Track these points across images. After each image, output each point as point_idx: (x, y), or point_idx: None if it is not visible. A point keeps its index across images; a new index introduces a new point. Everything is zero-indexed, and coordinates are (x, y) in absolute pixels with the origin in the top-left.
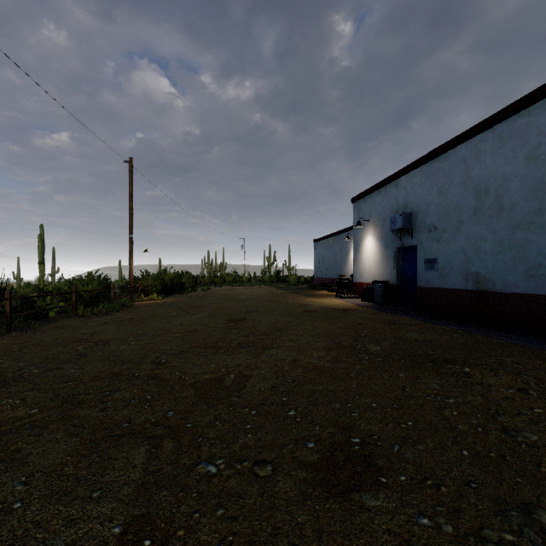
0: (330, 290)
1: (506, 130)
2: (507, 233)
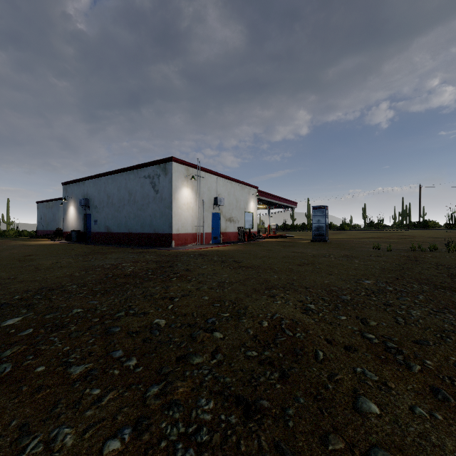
0: (49, 238)
1: (114, 178)
2: (114, 212)
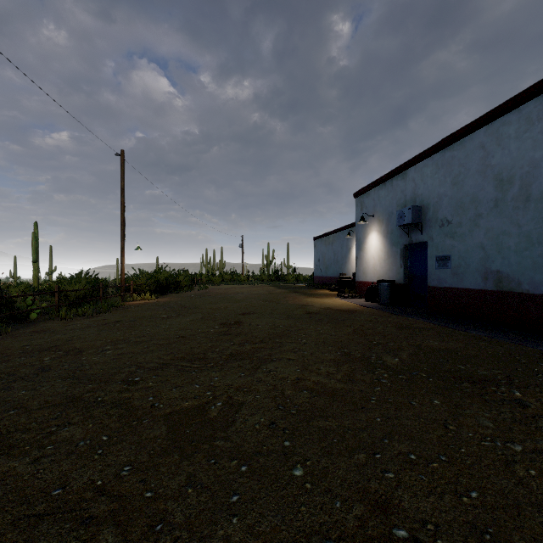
0: (331, 289)
1: (534, 110)
2: (535, 226)
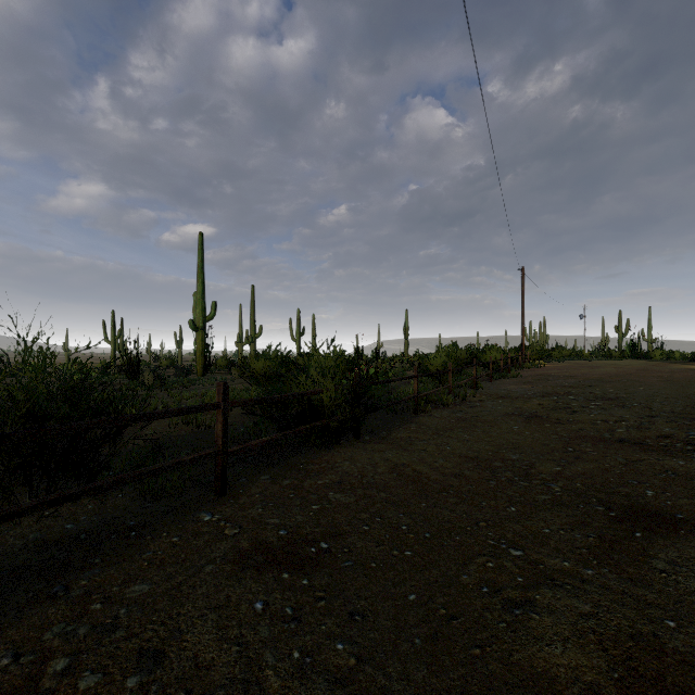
0: None
1: None
2: None
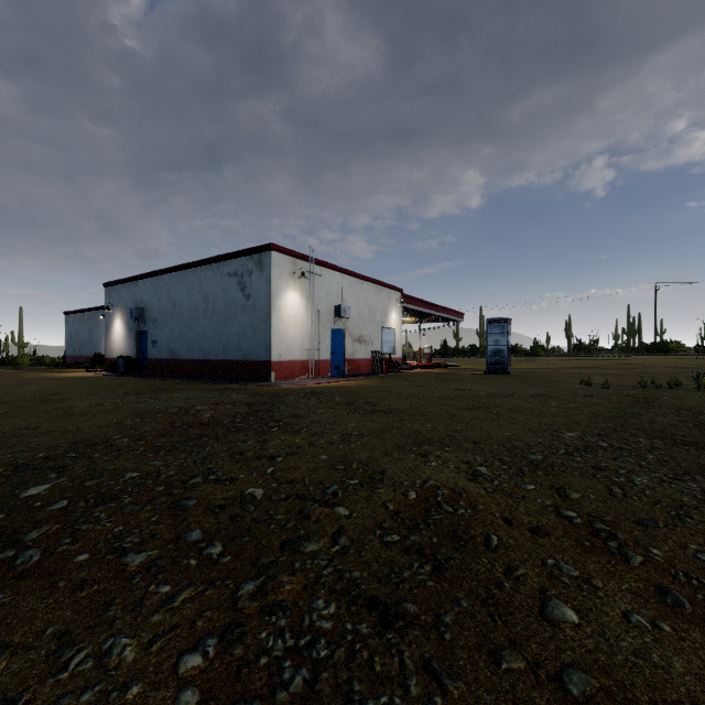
0: (83, 367)
1: (182, 276)
2: (182, 329)
